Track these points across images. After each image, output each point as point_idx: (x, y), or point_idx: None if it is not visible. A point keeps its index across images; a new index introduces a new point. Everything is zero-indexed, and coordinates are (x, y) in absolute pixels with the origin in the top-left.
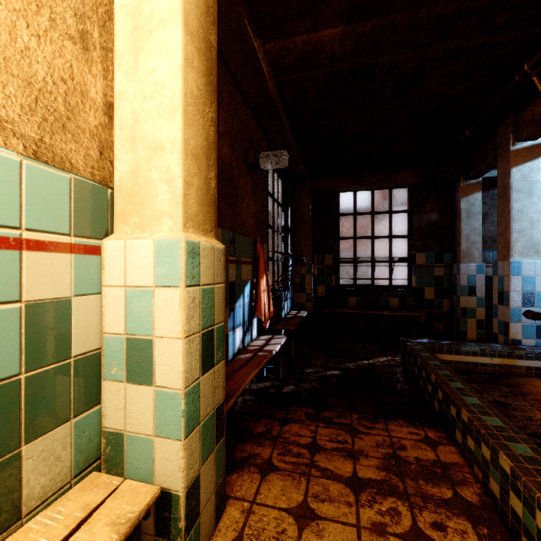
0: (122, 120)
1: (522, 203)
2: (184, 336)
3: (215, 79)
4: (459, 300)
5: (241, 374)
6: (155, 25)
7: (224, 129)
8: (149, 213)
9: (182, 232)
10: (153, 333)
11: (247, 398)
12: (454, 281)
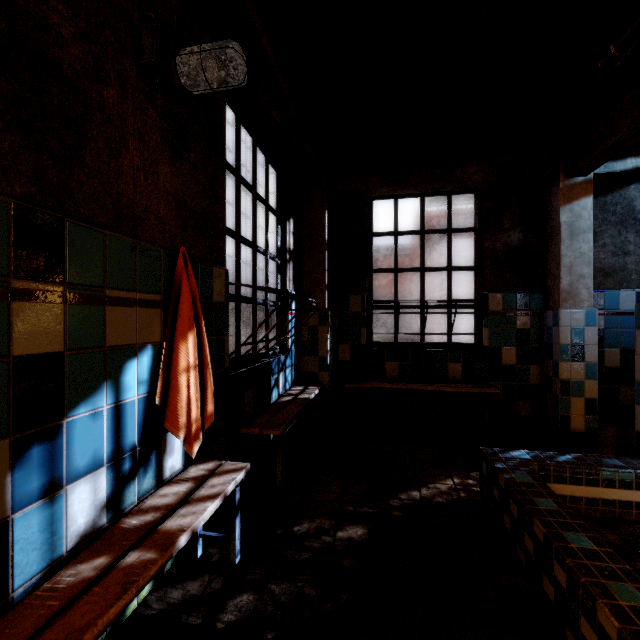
0: None
1: None
2: None
3: None
4: (558, 368)
5: None
6: None
7: None
8: None
9: None
10: None
11: None
12: (548, 338)
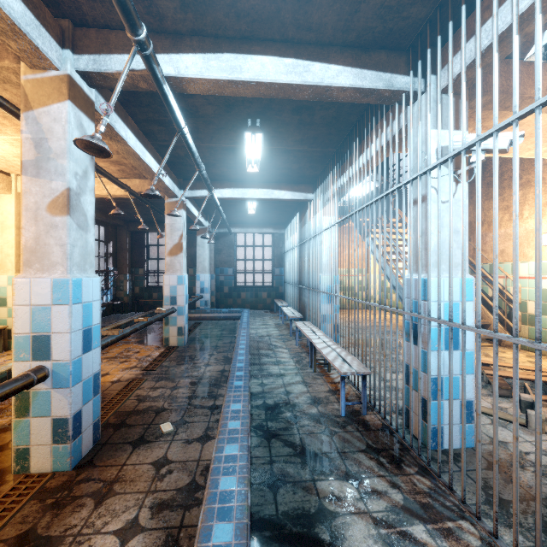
0: None
1: (201, 251)
2: None
3: None
4: None
5: None
6: (8, 228)
7: None
8: (6, 269)
9: (15, 274)
10: (7, 296)
11: None
12: None
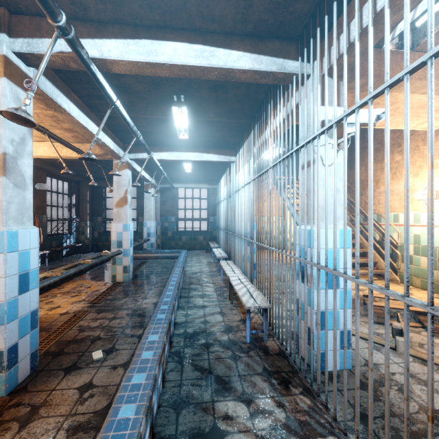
0: None
1: (148, 202)
2: None
3: None
4: None
5: None
6: None
7: None
8: None
9: None
10: None
11: None
12: None
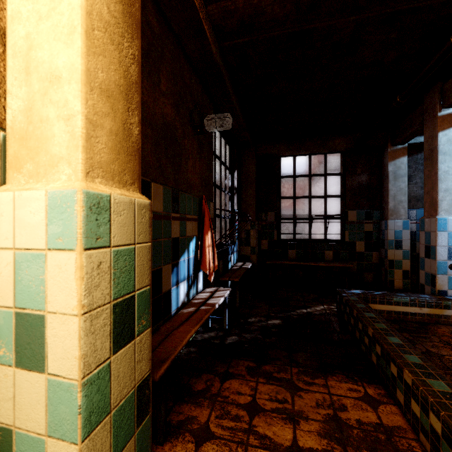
0: (14, 47)
1: (448, 164)
2: (82, 311)
3: (139, 13)
4: (387, 253)
5: (179, 333)
6: None
7: (167, 89)
8: (44, 159)
9: (81, 181)
10: (45, 307)
11: (191, 350)
12: (382, 236)
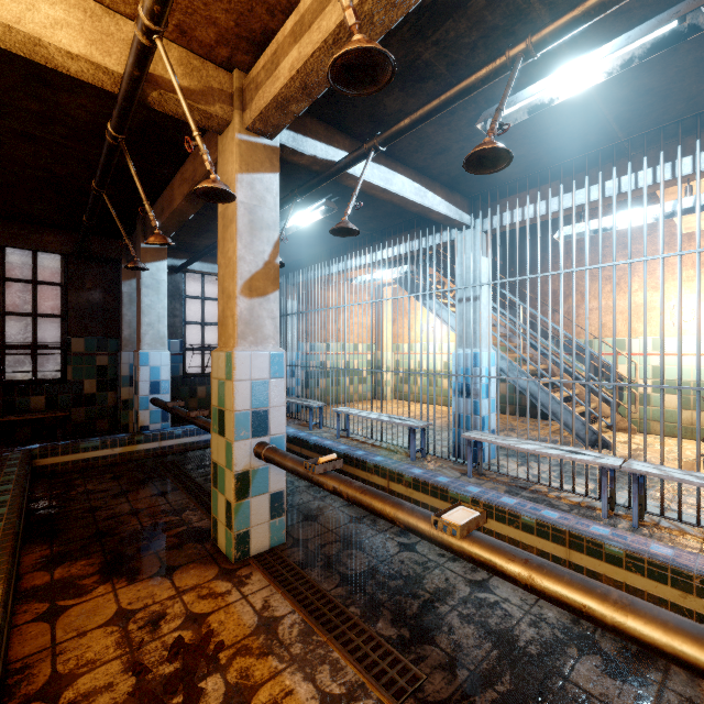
0: None
1: (151, 298)
2: None
3: None
4: (121, 392)
5: None
6: None
7: None
8: None
9: None
10: None
11: None
12: (119, 371)
